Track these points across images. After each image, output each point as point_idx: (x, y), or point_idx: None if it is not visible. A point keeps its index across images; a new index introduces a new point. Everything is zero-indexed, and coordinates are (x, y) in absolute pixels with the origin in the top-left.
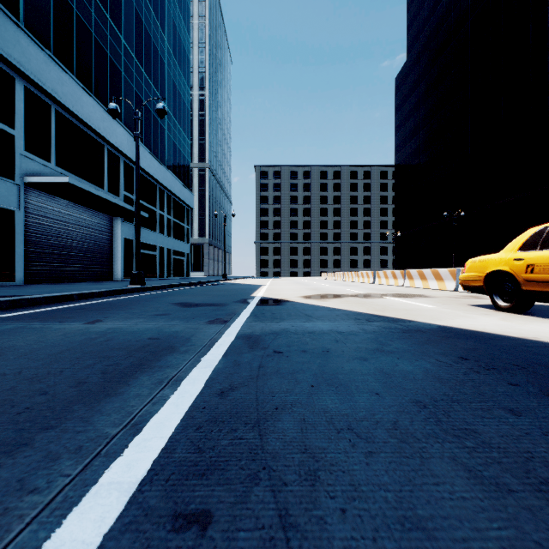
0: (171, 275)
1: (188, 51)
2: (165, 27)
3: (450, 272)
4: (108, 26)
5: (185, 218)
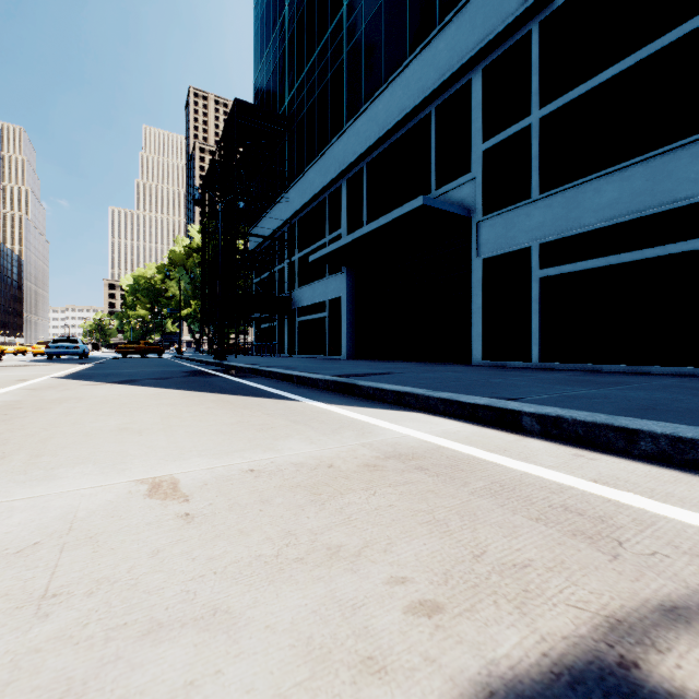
0: None
1: None
2: None
3: None
4: None
5: None
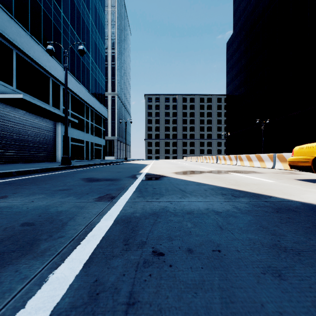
0: (93, 158)
1: (104, 24)
2: (89, 8)
3: (269, 156)
4: (52, 3)
5: (102, 124)
